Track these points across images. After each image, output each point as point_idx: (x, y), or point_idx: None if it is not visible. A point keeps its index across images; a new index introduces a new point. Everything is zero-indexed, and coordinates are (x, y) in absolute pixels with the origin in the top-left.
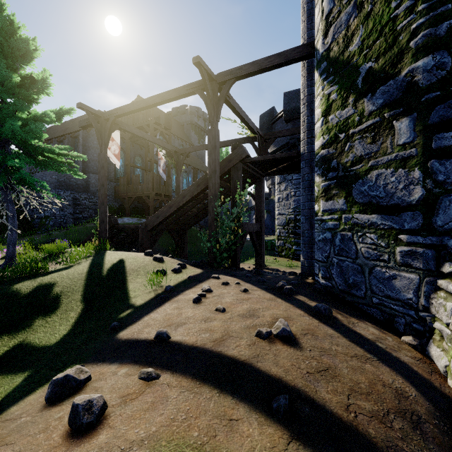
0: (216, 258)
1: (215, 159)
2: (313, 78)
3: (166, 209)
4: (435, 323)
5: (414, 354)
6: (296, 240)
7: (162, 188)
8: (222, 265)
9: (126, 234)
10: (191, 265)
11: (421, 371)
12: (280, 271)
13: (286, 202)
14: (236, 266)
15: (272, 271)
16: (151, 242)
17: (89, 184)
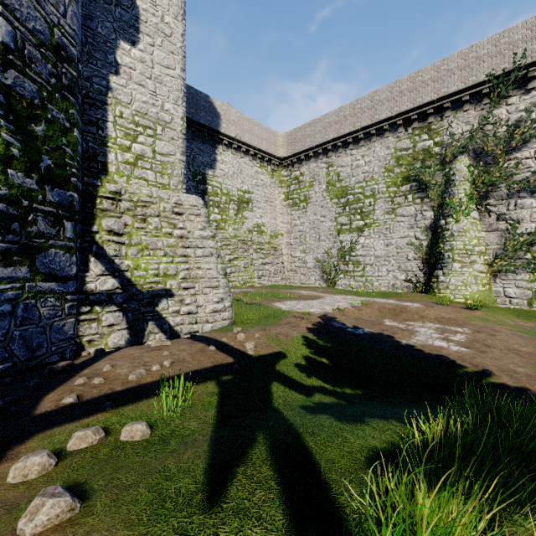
0: None
1: None
2: None
3: None
4: (86, 338)
5: None
6: None
7: None
8: None
9: None
10: None
11: None
12: None
13: None
14: None
15: None
16: None
17: None
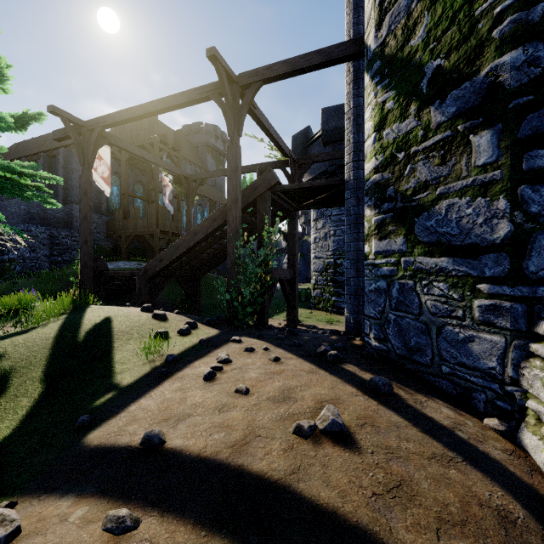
0: (237, 314)
1: (236, 185)
2: (361, 85)
3: (172, 250)
4: (528, 401)
5: (503, 444)
6: (336, 289)
7: (170, 225)
8: (245, 321)
9: (119, 282)
10: (204, 323)
11: (519, 471)
12: (317, 328)
13: (324, 243)
14: (263, 324)
15: (308, 328)
16: (152, 293)
17: (72, 218)
